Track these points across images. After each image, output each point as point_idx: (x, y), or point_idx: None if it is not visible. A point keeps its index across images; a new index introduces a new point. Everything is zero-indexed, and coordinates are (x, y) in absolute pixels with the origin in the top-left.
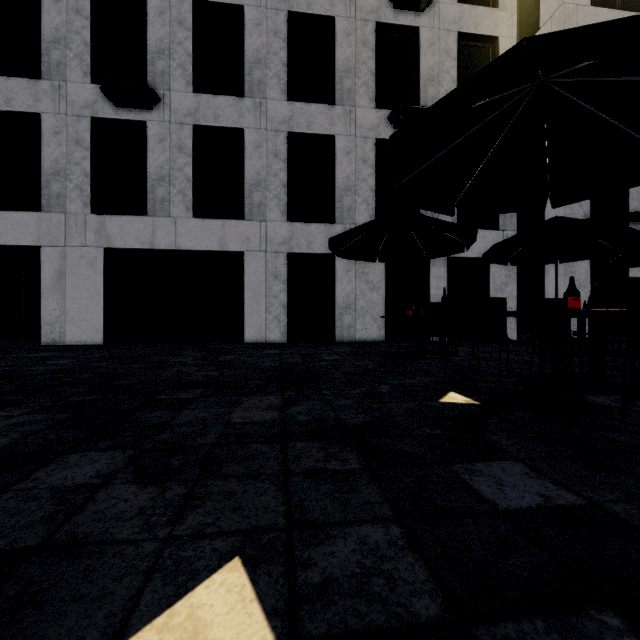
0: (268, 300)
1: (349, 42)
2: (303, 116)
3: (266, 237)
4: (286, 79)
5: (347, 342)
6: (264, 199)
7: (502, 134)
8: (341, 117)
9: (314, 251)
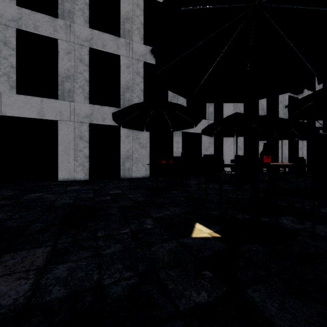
0: (75, 153)
1: (128, 2)
2: (99, 39)
3: (74, 112)
4: (88, 14)
5: (127, 178)
6: (72, 87)
7: (227, 45)
8: (124, 45)
9: (107, 123)
